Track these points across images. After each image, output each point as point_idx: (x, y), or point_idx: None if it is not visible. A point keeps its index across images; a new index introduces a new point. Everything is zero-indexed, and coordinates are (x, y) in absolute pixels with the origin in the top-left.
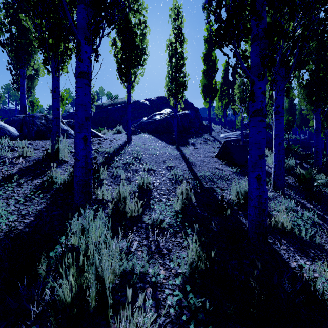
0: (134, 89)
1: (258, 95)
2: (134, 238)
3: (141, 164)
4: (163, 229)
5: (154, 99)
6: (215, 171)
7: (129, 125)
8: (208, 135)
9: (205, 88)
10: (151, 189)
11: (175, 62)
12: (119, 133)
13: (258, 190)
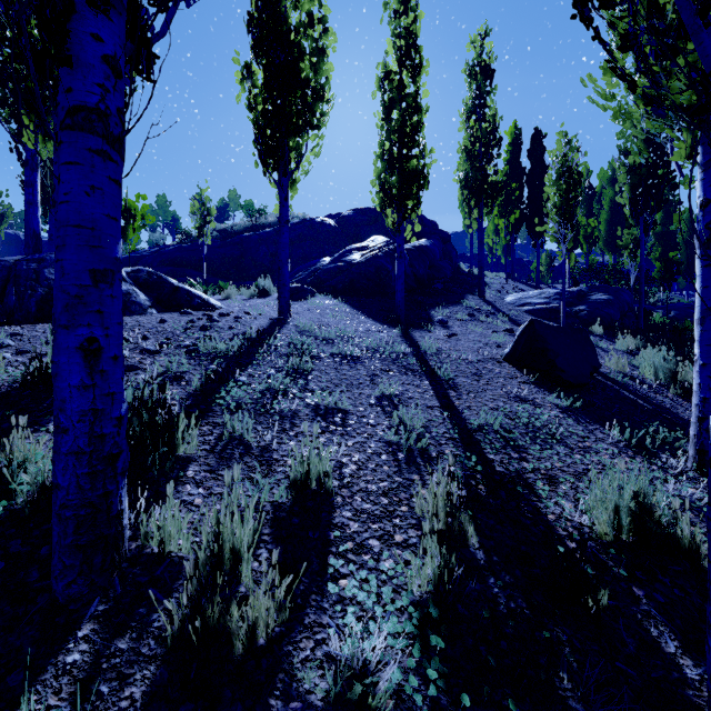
0: (296, 190)
1: None
2: None
3: (308, 393)
4: None
5: (347, 214)
6: (515, 410)
7: (284, 279)
8: (477, 297)
9: (469, 185)
10: (334, 496)
11: (399, 119)
12: (264, 296)
13: None
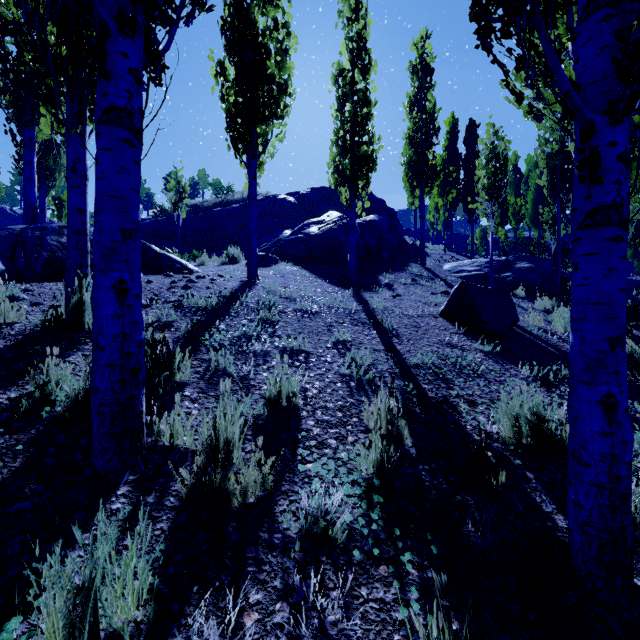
0: (262, 170)
1: (605, 165)
2: (246, 594)
3: (276, 338)
4: (334, 549)
5: (305, 192)
6: (446, 353)
7: (253, 247)
8: (419, 265)
9: (412, 168)
10: (300, 410)
11: (351, 111)
12: (234, 263)
13: (608, 440)
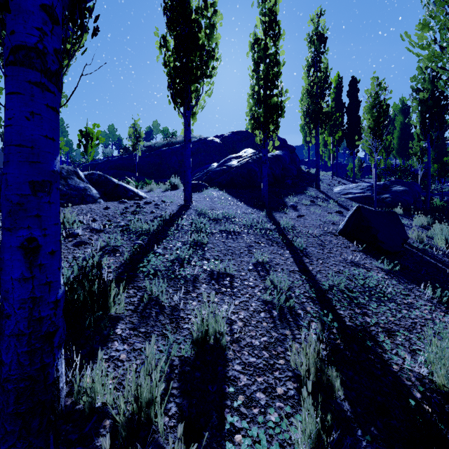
0: (195, 119)
1: None
2: None
3: (205, 261)
4: None
5: (227, 135)
6: (352, 272)
7: (188, 178)
8: (315, 189)
9: (309, 114)
10: (227, 351)
11: (264, 70)
12: (175, 189)
13: None
